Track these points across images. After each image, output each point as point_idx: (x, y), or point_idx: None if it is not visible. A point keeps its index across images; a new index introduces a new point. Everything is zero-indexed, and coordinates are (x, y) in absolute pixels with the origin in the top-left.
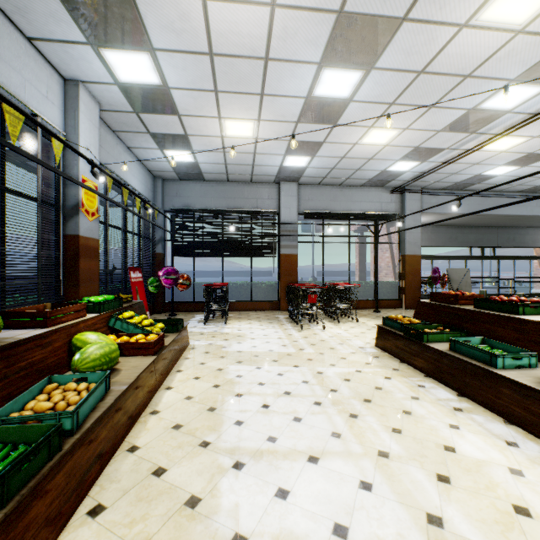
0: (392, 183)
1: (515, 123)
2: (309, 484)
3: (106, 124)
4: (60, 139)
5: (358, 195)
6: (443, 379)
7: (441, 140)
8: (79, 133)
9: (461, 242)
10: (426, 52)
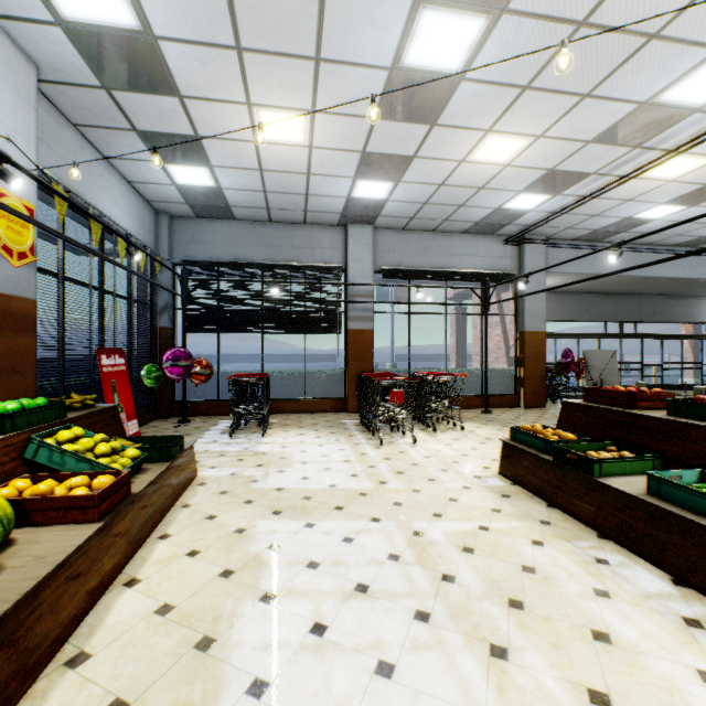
0: (507, 229)
1: (701, 132)
2: None
3: (59, 110)
4: None
5: (458, 245)
6: (637, 546)
7: (588, 158)
8: None
9: (593, 315)
10: None
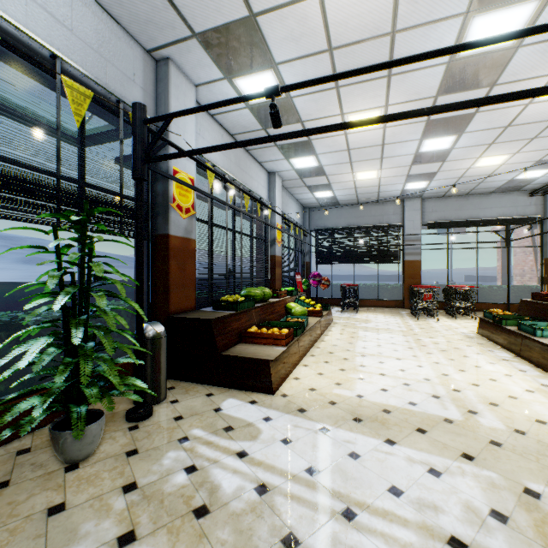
0: (529, 187)
1: None
2: (393, 362)
3: (282, 186)
4: (277, 213)
5: (487, 202)
6: (510, 348)
7: None
8: (275, 200)
9: None
10: (505, 118)
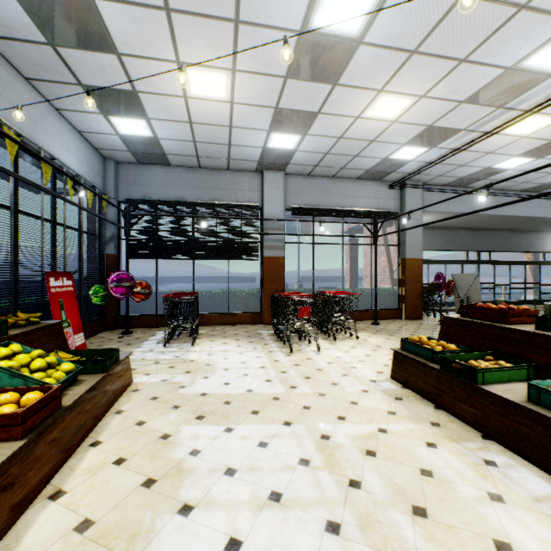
0: (392, 176)
1: None
2: None
3: (12, 65)
4: None
5: (353, 189)
6: (520, 448)
7: (460, 116)
8: None
9: (457, 246)
10: None
